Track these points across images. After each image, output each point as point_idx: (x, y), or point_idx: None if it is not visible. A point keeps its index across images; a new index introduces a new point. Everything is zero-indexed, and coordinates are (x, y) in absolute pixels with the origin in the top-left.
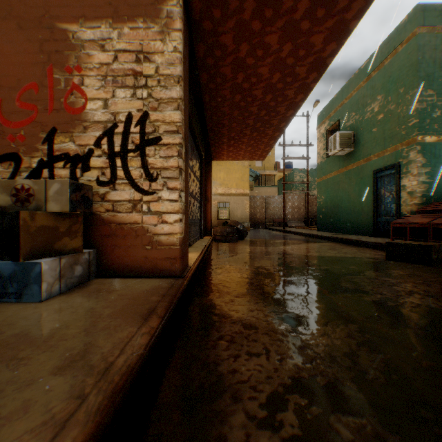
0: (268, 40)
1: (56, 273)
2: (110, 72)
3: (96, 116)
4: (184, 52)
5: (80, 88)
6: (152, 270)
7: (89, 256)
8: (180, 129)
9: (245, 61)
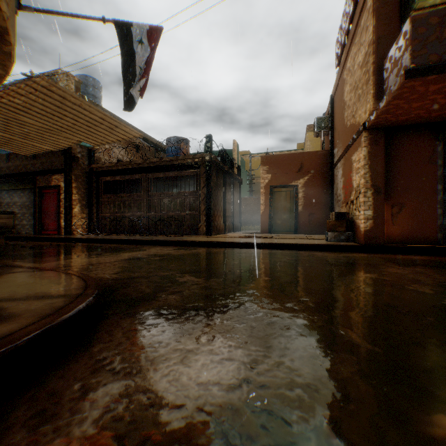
0: (414, 106)
1: (333, 236)
2: (355, 169)
3: (354, 186)
4: (371, 149)
5: (353, 177)
6: (360, 241)
7: (348, 234)
8: (363, 186)
9: (429, 109)
